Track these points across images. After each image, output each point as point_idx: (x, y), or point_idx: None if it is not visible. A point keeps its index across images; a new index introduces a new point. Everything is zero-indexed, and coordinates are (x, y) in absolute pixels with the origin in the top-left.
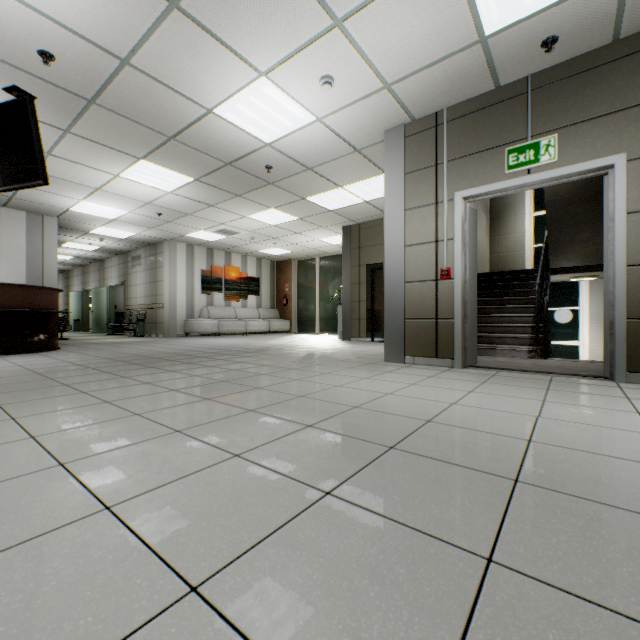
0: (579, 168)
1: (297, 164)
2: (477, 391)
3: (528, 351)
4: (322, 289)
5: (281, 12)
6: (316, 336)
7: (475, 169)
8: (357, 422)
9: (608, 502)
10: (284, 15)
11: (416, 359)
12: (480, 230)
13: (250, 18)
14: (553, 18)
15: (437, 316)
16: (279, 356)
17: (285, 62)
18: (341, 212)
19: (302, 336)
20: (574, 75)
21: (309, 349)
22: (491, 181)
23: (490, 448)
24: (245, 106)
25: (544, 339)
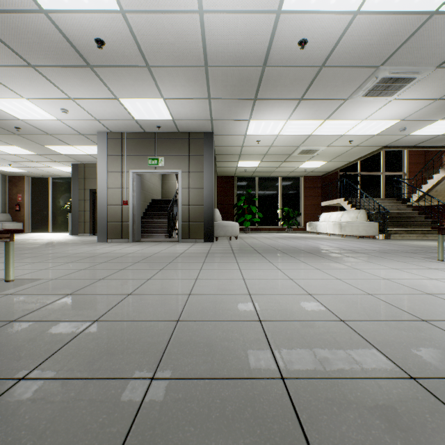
0: (170, 171)
1: (41, 131)
2: (130, 247)
3: (165, 235)
4: (55, 200)
5: (42, 88)
6: (50, 234)
7: (138, 161)
8: (80, 255)
9: (135, 257)
10: (43, 89)
11: (113, 240)
12: (155, 177)
13: (23, 83)
14: (158, 122)
15: (122, 221)
16: (28, 244)
17: (41, 99)
18: (72, 156)
19: (37, 234)
20: (169, 138)
21: (48, 240)
22: (143, 168)
23: (119, 255)
24: (8, 103)
25: (171, 230)
